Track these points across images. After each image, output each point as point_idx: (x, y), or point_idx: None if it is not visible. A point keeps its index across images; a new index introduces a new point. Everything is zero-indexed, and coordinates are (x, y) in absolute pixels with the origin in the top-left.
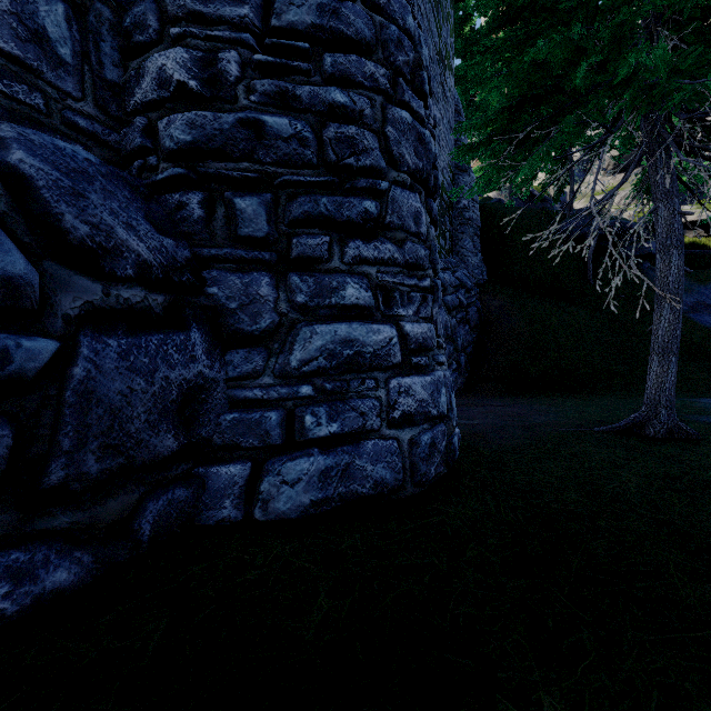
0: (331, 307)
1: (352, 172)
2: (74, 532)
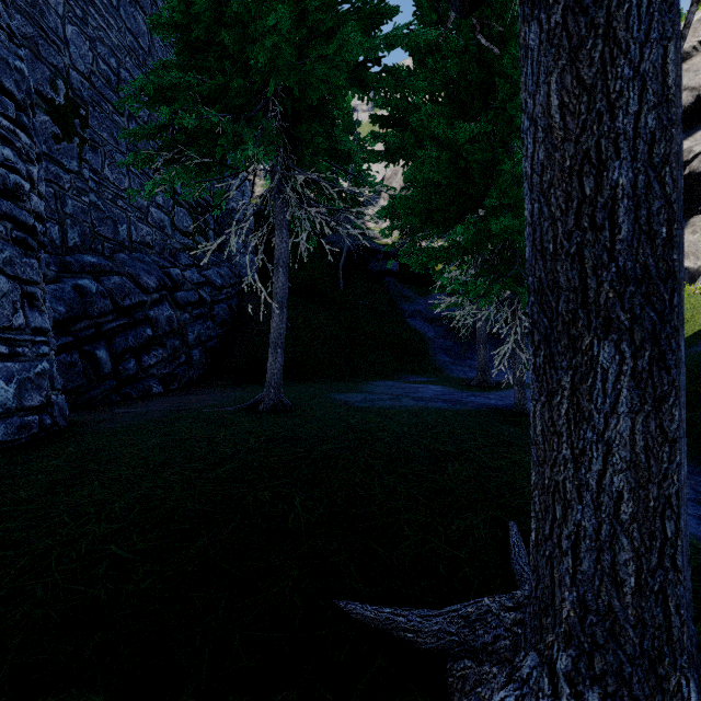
0: None
1: None
2: None
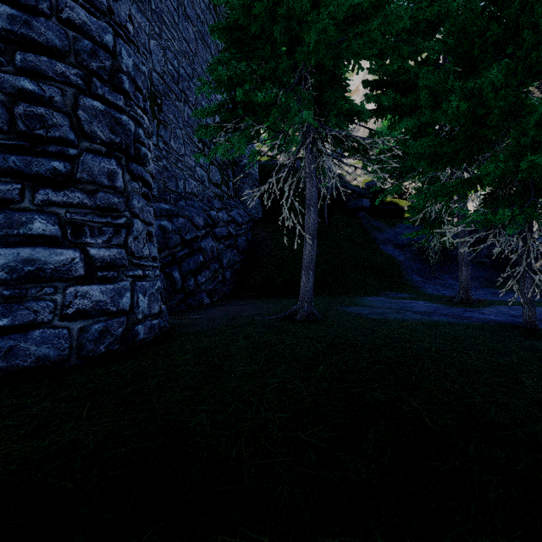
0: (20, 235)
1: (44, 140)
2: None
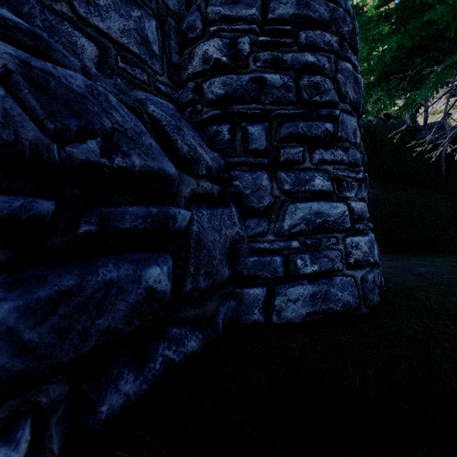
0: (305, 192)
1: (317, 106)
2: (194, 320)
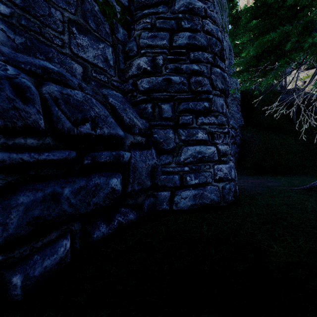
0: (193, 140)
1: (200, 93)
2: (132, 205)
